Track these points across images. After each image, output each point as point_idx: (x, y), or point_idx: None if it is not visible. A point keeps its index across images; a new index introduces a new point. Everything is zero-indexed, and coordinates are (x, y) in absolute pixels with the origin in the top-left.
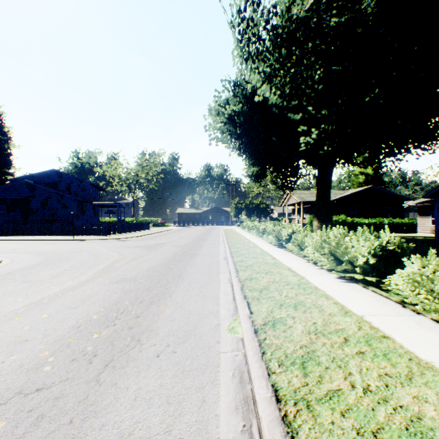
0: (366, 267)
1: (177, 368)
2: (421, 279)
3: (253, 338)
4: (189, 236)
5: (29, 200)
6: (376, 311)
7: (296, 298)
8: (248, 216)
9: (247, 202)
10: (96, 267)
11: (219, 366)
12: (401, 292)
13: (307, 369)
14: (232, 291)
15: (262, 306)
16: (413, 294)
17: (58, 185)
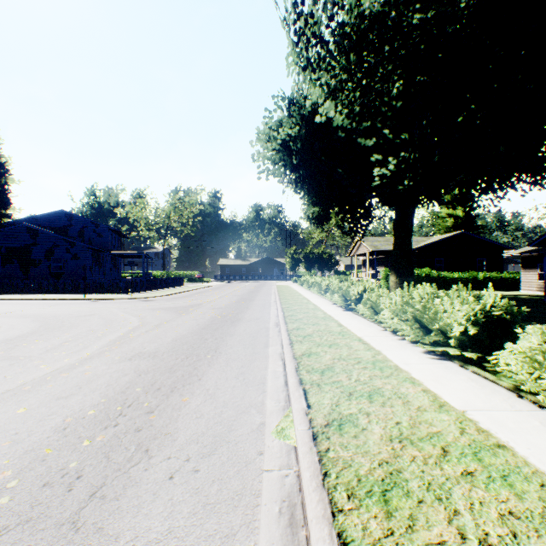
0: (464, 338)
1: (197, 500)
2: (543, 358)
3: (311, 449)
4: (233, 294)
5: (29, 249)
6: (483, 403)
7: (371, 383)
8: (308, 269)
9: (306, 252)
10: (106, 338)
11: (260, 496)
12: (515, 376)
13: (391, 504)
14: (284, 371)
15: (324, 395)
16: (531, 379)
17: (68, 230)
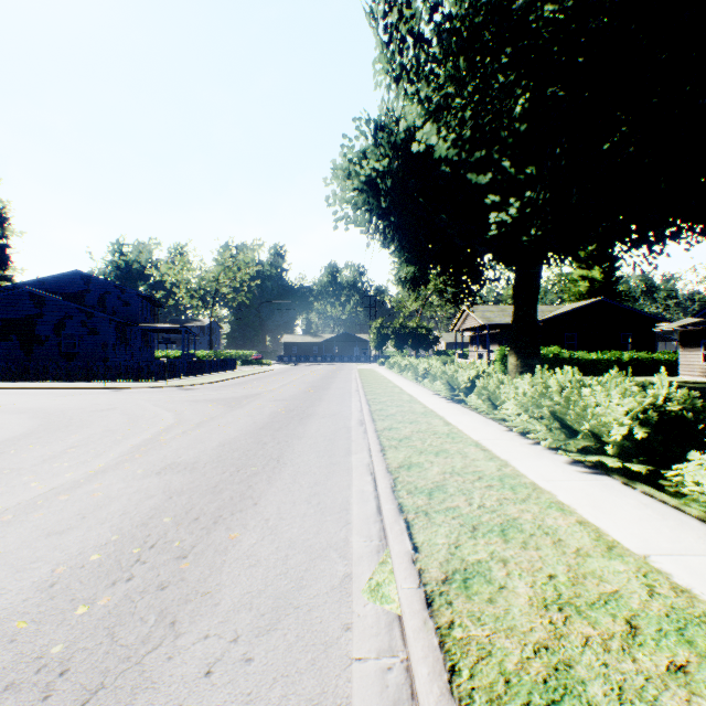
0: (626, 444)
1: None
2: None
3: (425, 622)
4: (301, 381)
5: (33, 321)
6: (670, 542)
7: (501, 510)
8: (398, 348)
9: (396, 325)
10: (127, 441)
11: None
12: None
13: None
14: (375, 492)
15: (436, 531)
16: None
17: (85, 297)
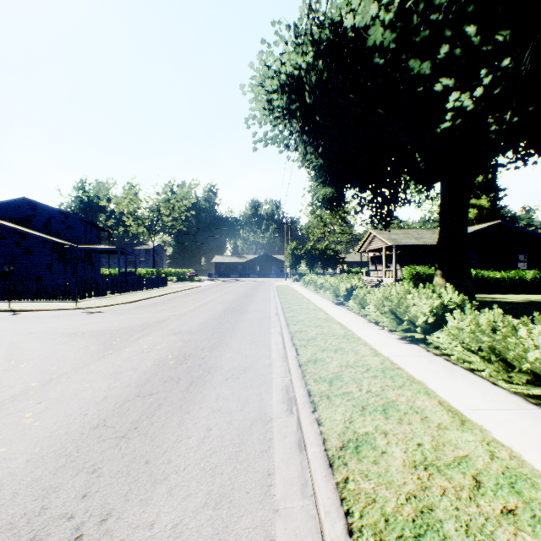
0: None
1: None
2: None
3: None
4: (220, 300)
5: None
6: None
7: None
8: (310, 267)
9: (308, 247)
10: None
11: None
12: None
13: None
14: None
15: None
16: None
17: (31, 221)
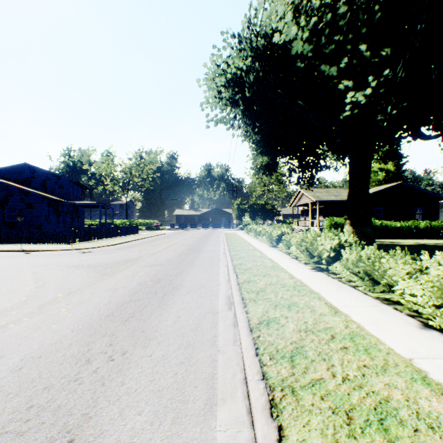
0: None
1: None
2: None
3: None
4: (181, 244)
5: None
6: None
7: None
8: (252, 218)
9: (250, 203)
10: None
11: None
12: None
13: None
14: None
15: None
16: None
17: (31, 182)
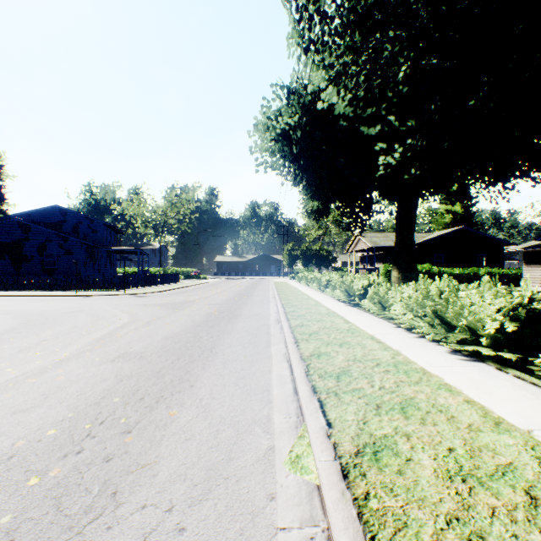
0: (498, 337)
1: None
2: None
3: (343, 494)
4: (230, 290)
5: (21, 244)
6: None
7: (399, 391)
8: (305, 265)
9: (303, 248)
10: (90, 336)
11: None
12: None
13: None
14: (292, 376)
15: (346, 409)
16: None
17: (62, 226)
